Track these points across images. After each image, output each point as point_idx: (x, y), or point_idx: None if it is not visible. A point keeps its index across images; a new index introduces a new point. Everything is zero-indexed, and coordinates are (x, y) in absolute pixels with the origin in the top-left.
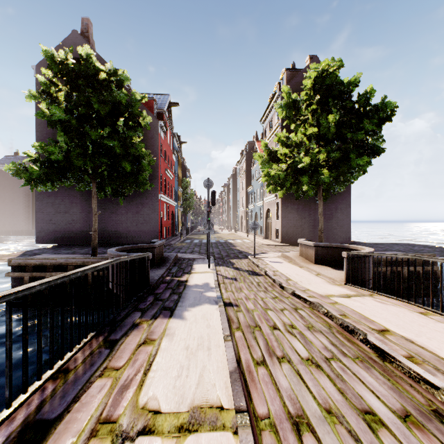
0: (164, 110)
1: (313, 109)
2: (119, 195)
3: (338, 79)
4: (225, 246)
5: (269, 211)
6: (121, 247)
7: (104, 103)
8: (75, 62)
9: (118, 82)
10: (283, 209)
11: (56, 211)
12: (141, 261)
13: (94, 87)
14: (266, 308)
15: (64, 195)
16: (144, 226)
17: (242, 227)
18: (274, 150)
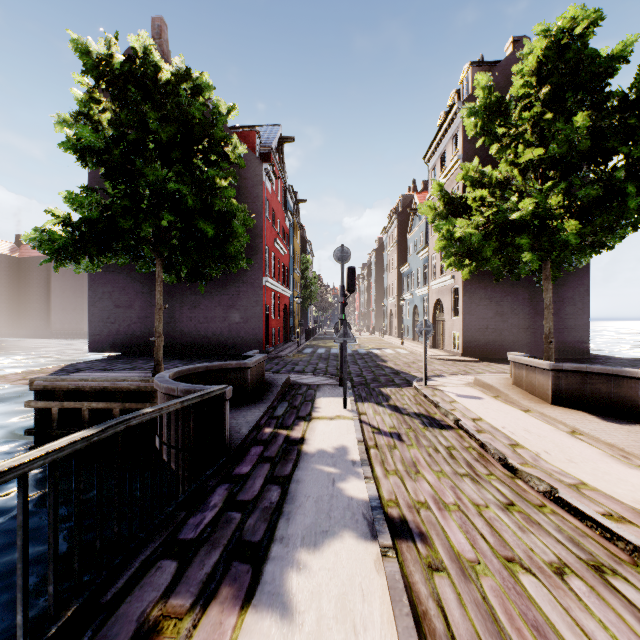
0: (272, 148)
1: (535, 114)
2: (198, 279)
3: (589, 50)
4: (367, 361)
5: (439, 303)
6: (185, 368)
7: (166, 120)
8: (124, 61)
9: (193, 91)
10: (466, 300)
11: (115, 304)
12: (206, 408)
13: (156, 102)
14: (508, 557)
15: (126, 282)
16: (241, 327)
17: (391, 328)
18: (456, 196)
